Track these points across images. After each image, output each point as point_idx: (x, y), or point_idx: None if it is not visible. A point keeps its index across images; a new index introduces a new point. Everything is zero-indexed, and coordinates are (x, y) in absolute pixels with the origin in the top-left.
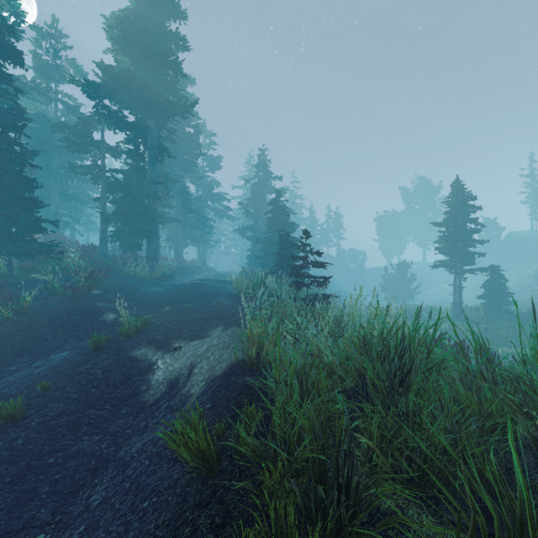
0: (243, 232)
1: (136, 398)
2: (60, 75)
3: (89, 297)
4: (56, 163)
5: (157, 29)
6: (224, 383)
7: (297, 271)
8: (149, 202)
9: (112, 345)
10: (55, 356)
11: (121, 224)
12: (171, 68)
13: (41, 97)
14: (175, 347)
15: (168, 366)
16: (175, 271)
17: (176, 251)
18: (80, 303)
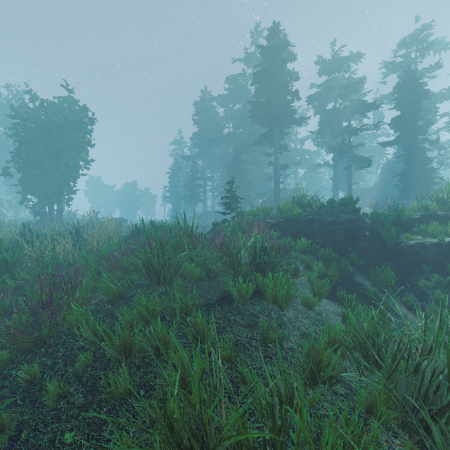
0: None
1: None
2: None
3: None
4: None
5: None
6: None
7: None
8: None
9: None
10: None
11: None
12: None
13: None
14: None
15: None
16: None
17: None
18: None
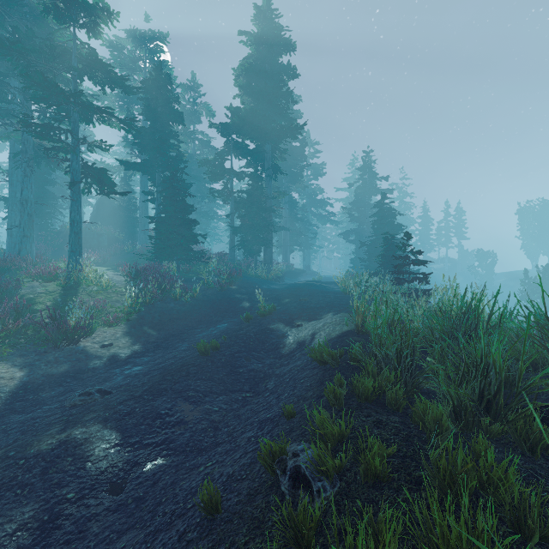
0: (346, 236)
1: (277, 351)
2: (197, 118)
3: (230, 290)
4: (194, 188)
5: (272, 66)
6: (339, 340)
7: (398, 268)
8: (265, 214)
9: (254, 321)
10: (220, 325)
11: (245, 235)
12: (284, 97)
13: (187, 139)
14: (298, 324)
15: (295, 335)
16: (284, 274)
17: (285, 256)
18: (225, 295)
